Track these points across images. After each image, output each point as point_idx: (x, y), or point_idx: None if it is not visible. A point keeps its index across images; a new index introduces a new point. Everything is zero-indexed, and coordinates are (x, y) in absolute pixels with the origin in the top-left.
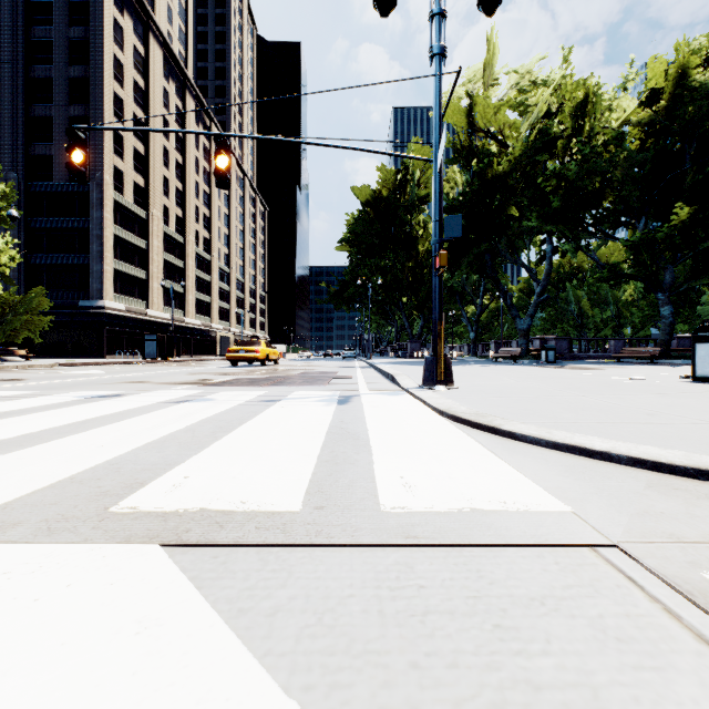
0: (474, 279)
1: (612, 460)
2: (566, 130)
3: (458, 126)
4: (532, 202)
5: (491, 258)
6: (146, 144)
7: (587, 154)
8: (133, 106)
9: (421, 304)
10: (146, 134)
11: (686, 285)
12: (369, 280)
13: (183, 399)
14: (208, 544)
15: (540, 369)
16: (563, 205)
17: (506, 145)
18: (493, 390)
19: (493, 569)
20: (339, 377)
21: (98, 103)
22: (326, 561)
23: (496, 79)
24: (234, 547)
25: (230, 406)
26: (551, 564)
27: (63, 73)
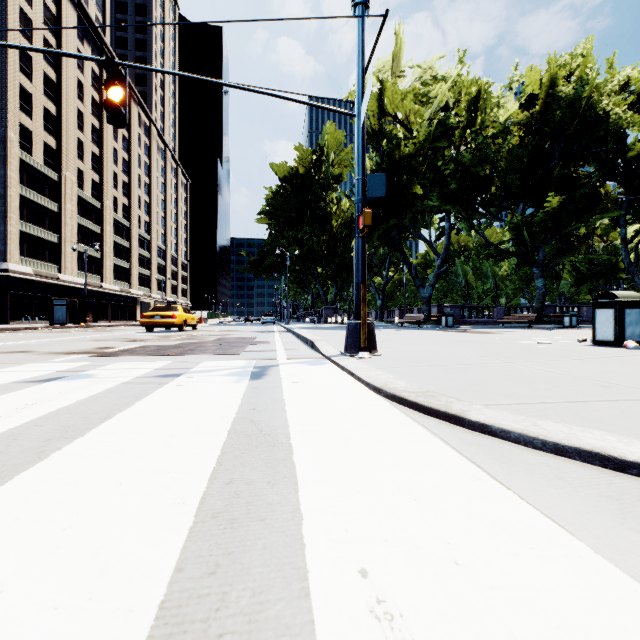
0: (381, 253)
1: None
2: (461, 122)
3: (369, 111)
4: (433, 184)
5: (398, 233)
6: (58, 105)
7: (480, 144)
8: (43, 64)
9: (335, 274)
10: (58, 95)
11: (554, 261)
12: (287, 251)
13: (53, 375)
14: None
15: (446, 333)
16: (459, 188)
17: (411, 131)
18: (419, 357)
19: None
20: (257, 343)
21: (0, 55)
22: None
23: (402, 71)
24: None
25: (109, 385)
26: None
27: None
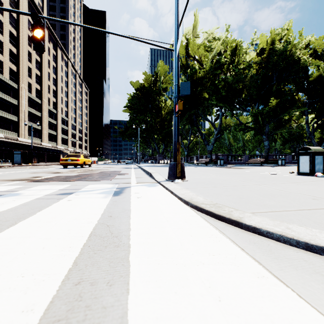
0: (187, 128)
1: None
2: (227, 61)
3: (181, 54)
4: (213, 92)
5: (195, 117)
6: (18, 48)
7: (237, 72)
8: (9, 27)
9: (163, 138)
10: (18, 43)
11: (273, 132)
12: (139, 126)
13: None
14: None
15: (221, 168)
16: (226, 94)
17: (202, 65)
18: (208, 182)
19: None
20: (121, 174)
21: None
22: None
23: (198, 35)
24: None
25: (26, 200)
26: None
27: None
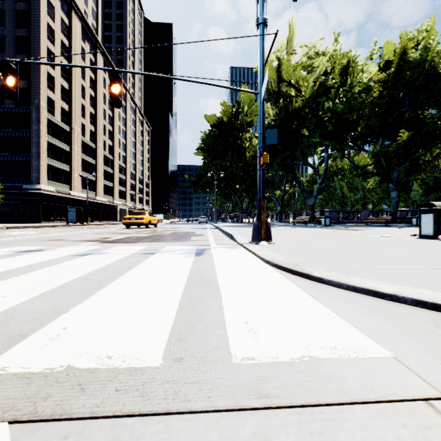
0: (280, 174)
1: (399, 301)
2: (336, 83)
3: (271, 78)
4: (316, 126)
5: (291, 161)
6: (70, 83)
7: (349, 98)
8: (61, 58)
9: (248, 189)
10: (70, 76)
11: (405, 179)
12: (215, 174)
13: (86, 252)
14: (62, 418)
15: (322, 230)
16: (334, 129)
17: (300, 91)
18: (298, 244)
19: (349, 440)
20: (196, 235)
21: (36, 54)
22: (182, 436)
23: (294, 50)
24: (89, 420)
25: (119, 258)
26: (400, 428)
27: (12, 33)
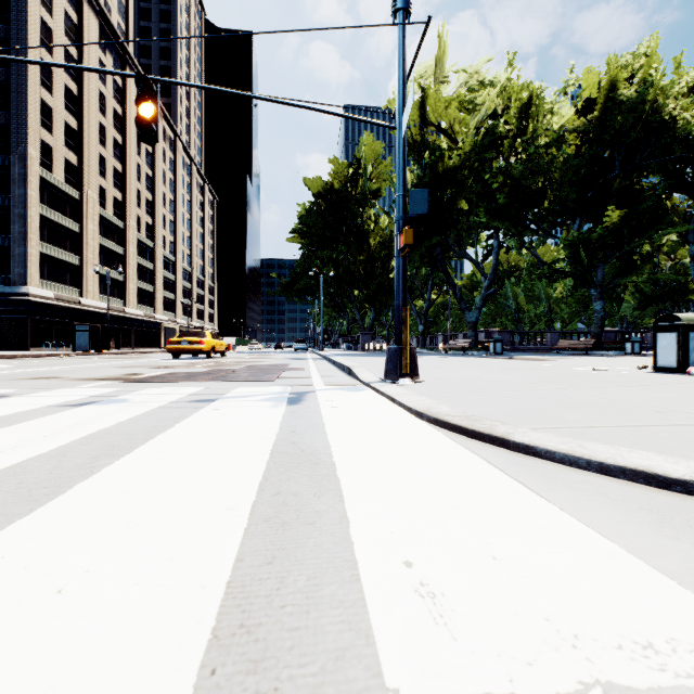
0: (423, 274)
1: None
2: (511, 131)
3: (410, 120)
4: (480, 198)
5: (441, 252)
6: (80, 119)
7: (531, 154)
8: (64, 77)
9: (372, 296)
10: (80, 108)
11: (614, 282)
12: (321, 272)
13: (86, 400)
14: None
15: (494, 360)
16: (509, 202)
17: (456, 142)
18: (464, 383)
19: None
20: (290, 369)
21: (20, 68)
22: None
23: (446, 77)
24: None
25: (145, 409)
26: None
27: None
